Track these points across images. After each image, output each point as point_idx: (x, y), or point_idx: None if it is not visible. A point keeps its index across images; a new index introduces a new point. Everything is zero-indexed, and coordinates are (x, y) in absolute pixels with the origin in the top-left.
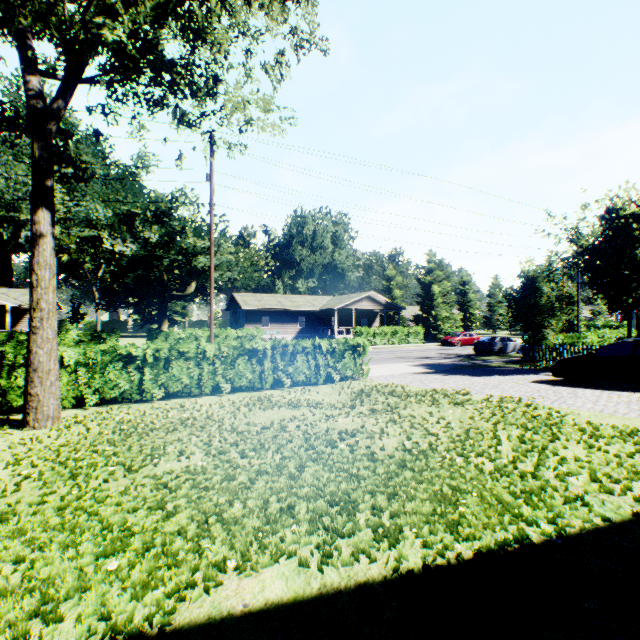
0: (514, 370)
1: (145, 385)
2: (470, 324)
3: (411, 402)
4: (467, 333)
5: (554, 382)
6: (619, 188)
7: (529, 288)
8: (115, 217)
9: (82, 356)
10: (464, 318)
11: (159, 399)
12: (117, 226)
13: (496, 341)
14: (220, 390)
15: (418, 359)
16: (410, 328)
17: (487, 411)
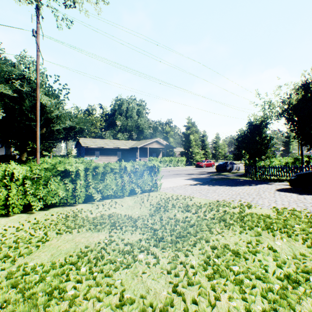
0: (249, 181)
1: None
2: (206, 156)
3: (213, 221)
4: (208, 160)
5: (294, 191)
6: (311, 69)
7: (255, 131)
8: None
9: None
10: (203, 153)
11: None
12: None
13: (228, 164)
14: (32, 208)
15: (187, 175)
16: (179, 158)
17: (311, 237)
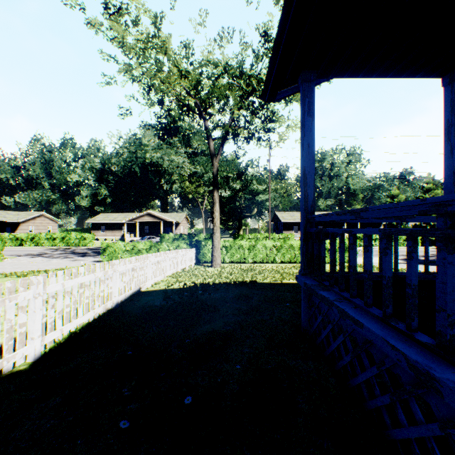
0: None
1: (245, 256)
2: None
3: None
4: None
5: None
6: None
7: None
8: (221, 179)
9: (223, 243)
10: None
11: (249, 263)
12: (222, 184)
13: None
14: (275, 261)
15: (403, 256)
16: None
17: None
